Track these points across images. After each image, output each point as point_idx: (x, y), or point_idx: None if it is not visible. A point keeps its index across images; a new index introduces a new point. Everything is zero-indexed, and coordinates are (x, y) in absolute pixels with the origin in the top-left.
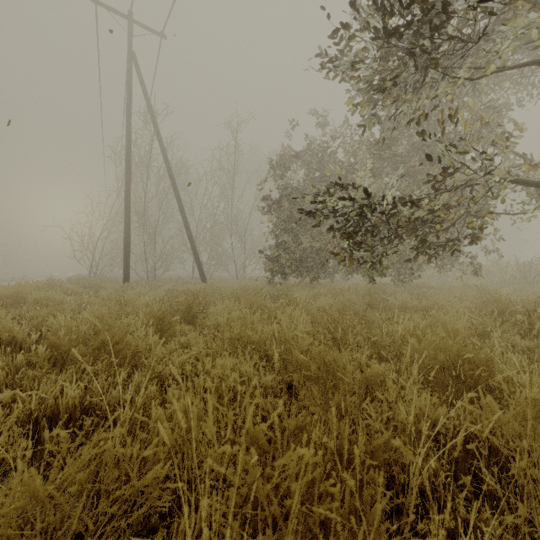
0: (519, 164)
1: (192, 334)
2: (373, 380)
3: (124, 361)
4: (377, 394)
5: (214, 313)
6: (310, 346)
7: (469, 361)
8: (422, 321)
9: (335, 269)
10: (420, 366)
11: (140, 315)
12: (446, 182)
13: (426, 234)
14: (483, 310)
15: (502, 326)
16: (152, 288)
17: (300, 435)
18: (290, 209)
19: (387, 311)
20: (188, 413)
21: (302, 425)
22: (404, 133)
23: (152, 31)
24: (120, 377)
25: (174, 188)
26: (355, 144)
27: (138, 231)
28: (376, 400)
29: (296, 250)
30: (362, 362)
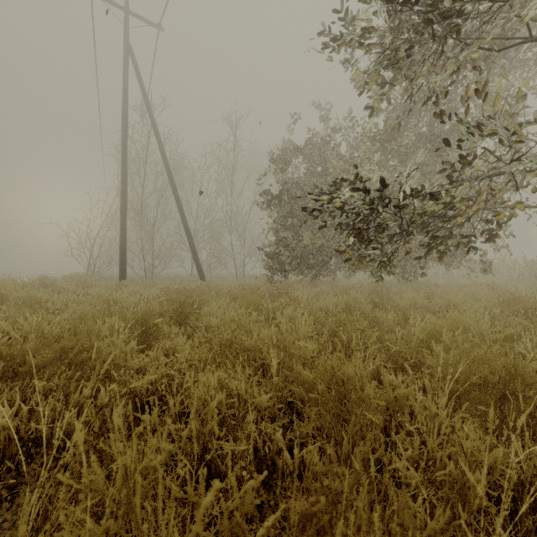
0: (536, 154)
1: (179, 338)
2: (399, 405)
3: (93, 372)
4: (405, 424)
5: (208, 313)
6: (315, 358)
7: (516, 377)
8: (442, 323)
9: (337, 267)
10: (454, 383)
11: (117, 316)
12: (454, 175)
13: (438, 227)
14: (505, 311)
15: (531, 329)
16: (148, 286)
17: (309, 527)
18: (291, 205)
19: (396, 311)
20: (130, 482)
21: (312, 512)
22: (410, 124)
23: (149, 23)
24: (81, 395)
25: (171, 184)
26: (359, 136)
27: (136, 228)
28: (403, 431)
29: (297, 246)
30: (384, 381)
